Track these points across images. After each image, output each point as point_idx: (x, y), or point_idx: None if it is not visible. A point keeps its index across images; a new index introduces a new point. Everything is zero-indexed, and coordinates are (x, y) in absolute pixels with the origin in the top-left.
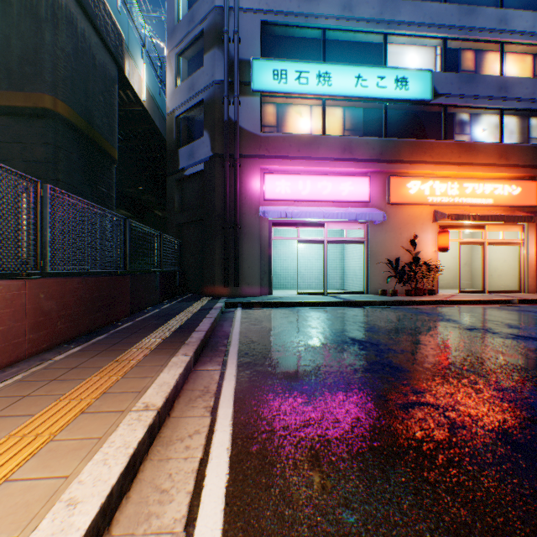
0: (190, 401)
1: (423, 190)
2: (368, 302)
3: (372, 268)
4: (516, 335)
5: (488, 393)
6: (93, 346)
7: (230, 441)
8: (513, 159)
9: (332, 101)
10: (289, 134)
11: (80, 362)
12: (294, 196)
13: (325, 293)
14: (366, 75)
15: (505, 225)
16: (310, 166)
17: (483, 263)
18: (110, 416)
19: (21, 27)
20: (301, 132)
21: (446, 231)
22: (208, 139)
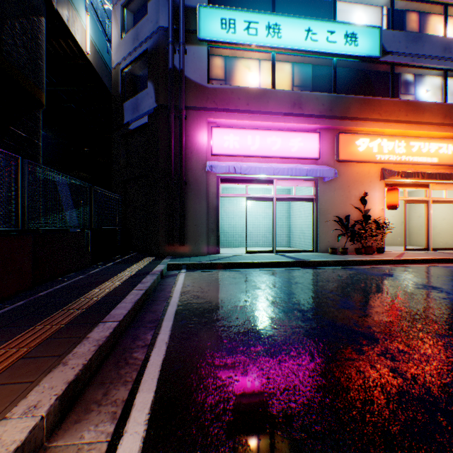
0: None
1: (371, 147)
2: (322, 262)
3: (322, 225)
4: None
5: None
6: None
7: None
8: None
9: (282, 54)
10: (237, 87)
11: None
12: (242, 151)
13: (275, 251)
14: (316, 29)
15: (448, 184)
16: (260, 120)
17: (427, 221)
18: None
19: None
20: (250, 87)
21: (396, 188)
22: (152, 90)
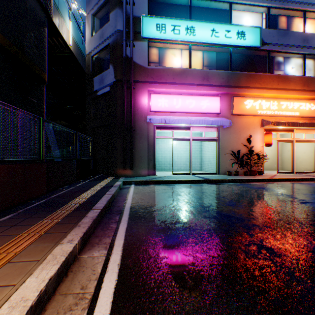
0: None
1: (254, 105)
2: (221, 180)
3: (222, 157)
4: None
5: None
6: None
7: None
8: (312, 86)
9: (196, 46)
10: (167, 67)
11: None
12: (170, 109)
13: (191, 173)
14: (218, 29)
15: (306, 129)
16: (181, 89)
17: (292, 154)
18: None
19: None
20: (175, 67)
21: (270, 132)
22: (112, 70)
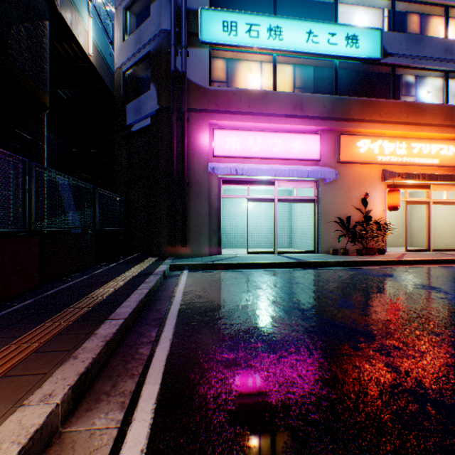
0: None
1: (372, 149)
2: (323, 263)
3: (323, 226)
4: None
5: None
6: None
7: None
8: None
9: (283, 56)
10: (239, 89)
11: None
12: (244, 153)
13: (276, 252)
14: (317, 31)
15: (449, 185)
16: (261, 122)
17: (428, 222)
18: None
19: None
20: (251, 89)
21: (397, 189)
22: (155, 92)
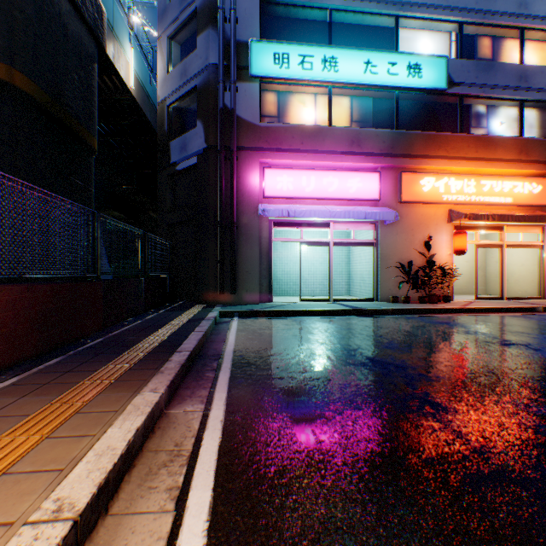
0: (148, 476)
1: (437, 187)
2: (380, 310)
3: (383, 272)
4: None
5: None
6: (34, 377)
7: None
8: (534, 154)
9: (339, 88)
10: (291, 125)
11: (2, 405)
12: (296, 193)
13: (331, 300)
14: (376, 61)
15: (525, 226)
16: (315, 160)
17: (501, 268)
18: None
19: None
20: (305, 124)
21: (463, 232)
22: (202, 130)
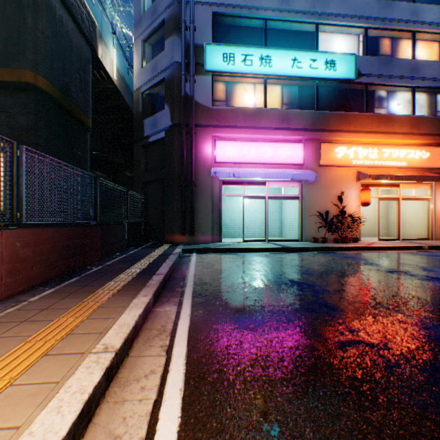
0: (148, 340)
1: (348, 154)
2: (303, 248)
3: (306, 219)
4: (431, 277)
5: (416, 332)
6: (65, 289)
7: (183, 381)
8: (423, 128)
9: (272, 79)
10: (236, 107)
11: (51, 303)
12: (240, 159)
13: (267, 240)
14: (300, 58)
15: (416, 183)
16: (254, 134)
17: (398, 216)
18: (70, 358)
19: (6, 12)
20: (246, 106)
21: (368, 188)
22: (168, 111)
